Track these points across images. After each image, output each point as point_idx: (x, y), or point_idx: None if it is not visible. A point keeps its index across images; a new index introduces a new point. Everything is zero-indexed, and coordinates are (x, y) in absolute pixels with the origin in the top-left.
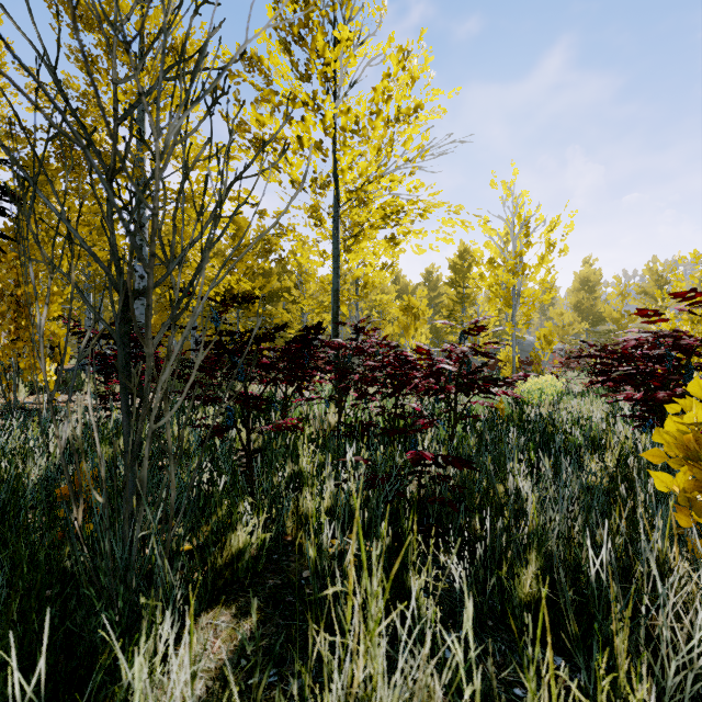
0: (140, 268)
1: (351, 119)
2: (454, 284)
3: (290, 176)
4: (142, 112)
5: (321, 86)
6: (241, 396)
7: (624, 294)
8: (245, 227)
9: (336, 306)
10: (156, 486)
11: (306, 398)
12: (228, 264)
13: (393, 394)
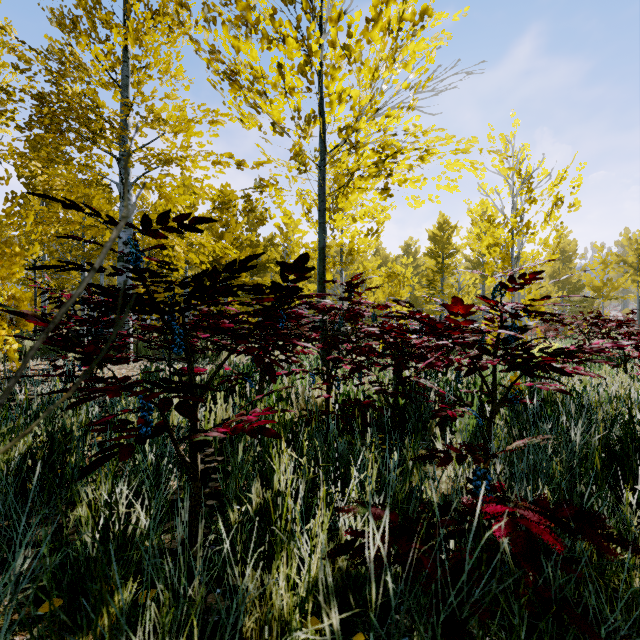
0: (124, 234)
1: (342, 28)
2: (434, 255)
3: (270, 116)
4: (126, 78)
5: (306, 9)
6: (167, 383)
7: (606, 262)
8: (232, 199)
9: (322, 266)
10: (73, 501)
11: (287, 372)
12: (216, 235)
13: (396, 368)
